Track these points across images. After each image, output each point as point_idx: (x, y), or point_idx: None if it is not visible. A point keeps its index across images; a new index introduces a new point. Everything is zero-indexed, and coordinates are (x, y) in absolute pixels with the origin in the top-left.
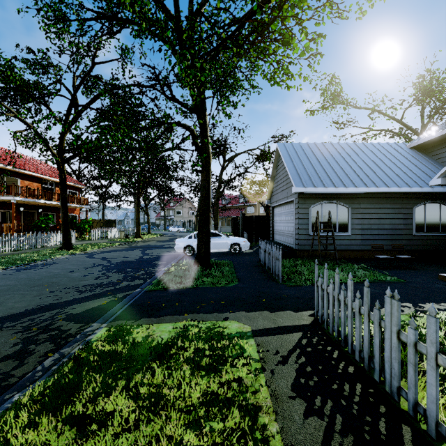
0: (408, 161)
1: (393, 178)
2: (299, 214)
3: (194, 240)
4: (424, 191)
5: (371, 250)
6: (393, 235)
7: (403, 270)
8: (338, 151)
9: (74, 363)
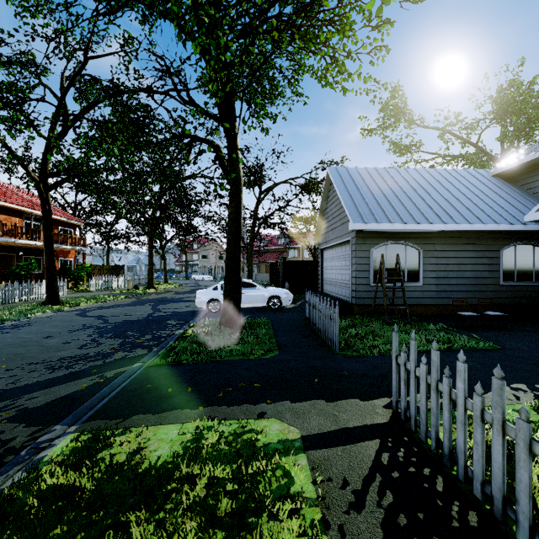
0: (492, 191)
1: (475, 213)
2: (357, 258)
3: (221, 291)
4: (514, 229)
5: (449, 304)
6: (475, 286)
7: (493, 331)
8: (405, 178)
9: None
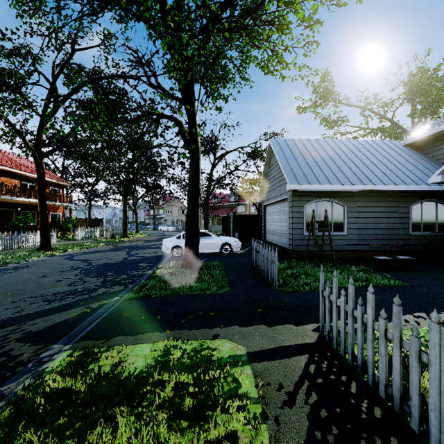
0: (403, 158)
1: (389, 176)
2: (293, 212)
3: (183, 240)
4: (421, 189)
5: (367, 250)
6: (389, 235)
7: (403, 271)
8: (332, 148)
9: (10, 412)
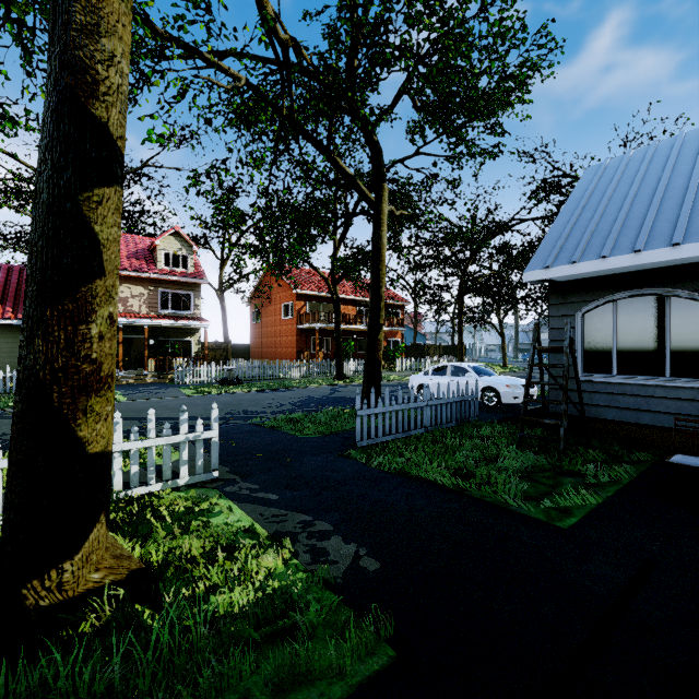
0: None
1: None
2: (550, 330)
3: (430, 376)
4: None
5: None
6: None
7: None
8: None
9: None
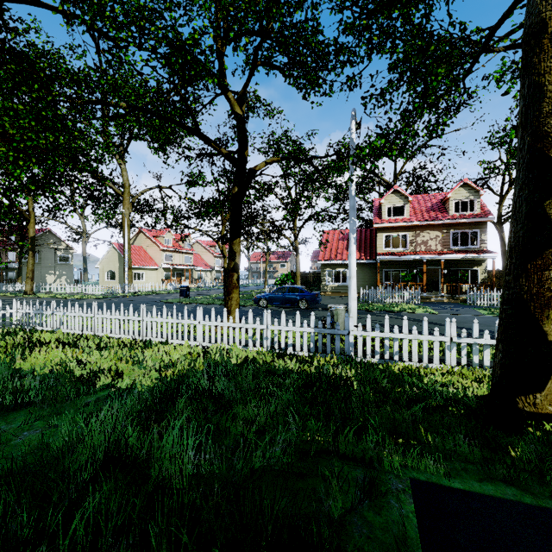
0: None
1: None
2: None
3: None
4: None
5: None
6: None
7: None
8: None
9: None
